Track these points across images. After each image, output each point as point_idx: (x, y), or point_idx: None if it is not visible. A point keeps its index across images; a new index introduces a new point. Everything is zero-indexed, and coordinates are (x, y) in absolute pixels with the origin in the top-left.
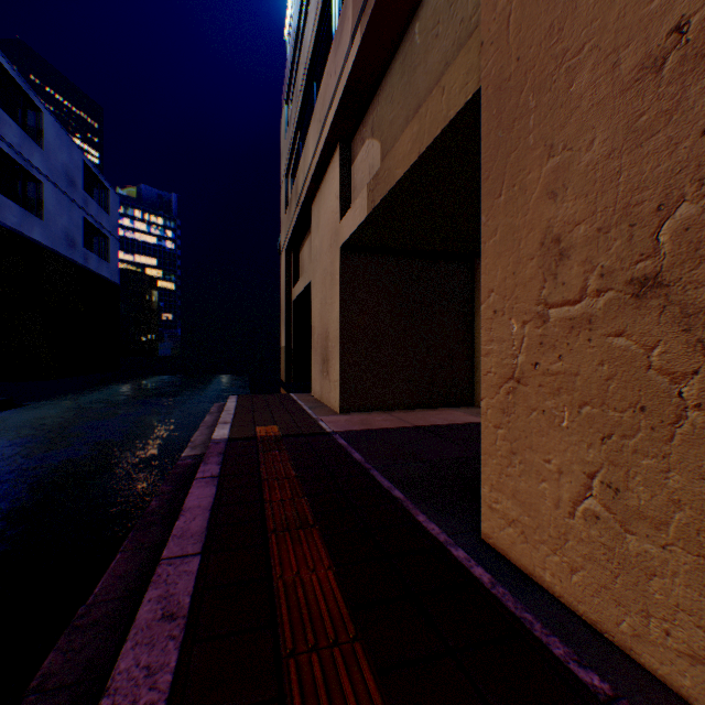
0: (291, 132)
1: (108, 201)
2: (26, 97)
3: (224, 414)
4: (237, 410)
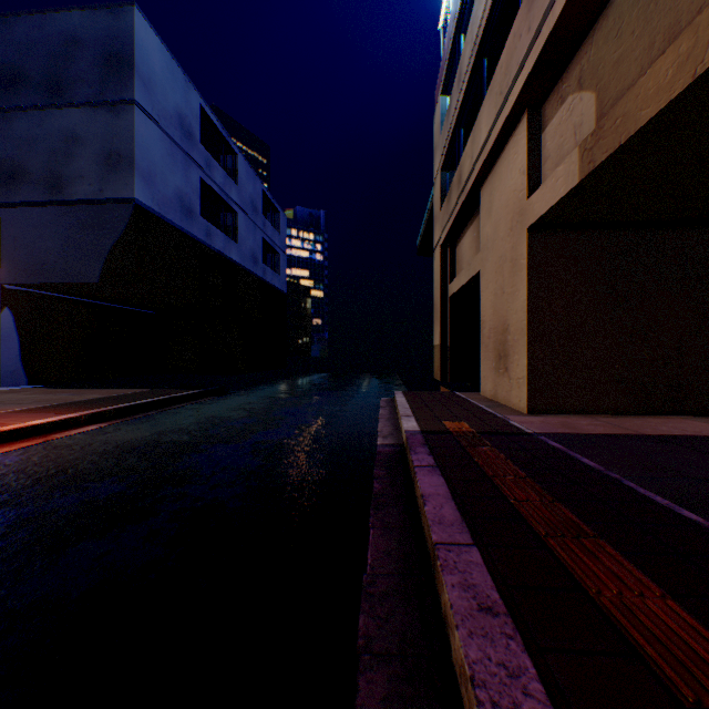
0: (449, 121)
1: (278, 222)
2: (227, 145)
3: (400, 408)
4: (410, 405)
